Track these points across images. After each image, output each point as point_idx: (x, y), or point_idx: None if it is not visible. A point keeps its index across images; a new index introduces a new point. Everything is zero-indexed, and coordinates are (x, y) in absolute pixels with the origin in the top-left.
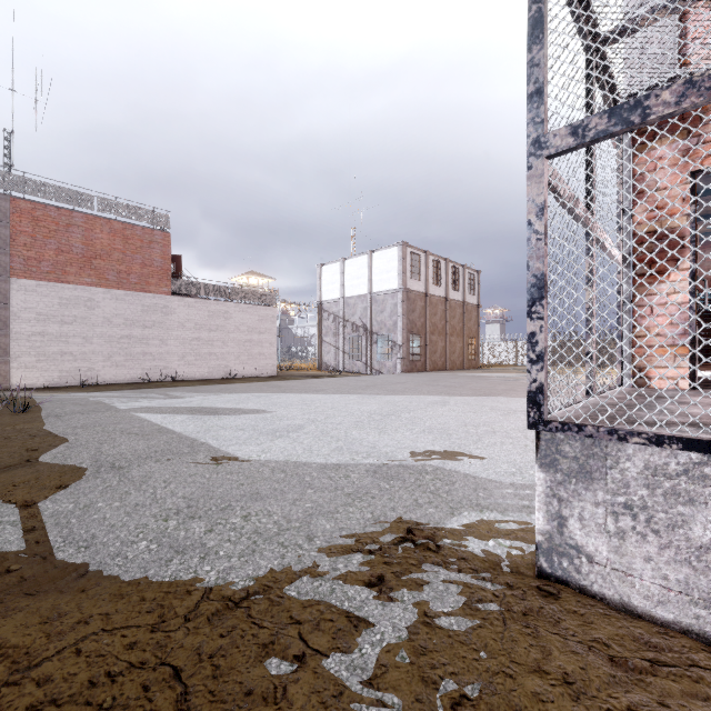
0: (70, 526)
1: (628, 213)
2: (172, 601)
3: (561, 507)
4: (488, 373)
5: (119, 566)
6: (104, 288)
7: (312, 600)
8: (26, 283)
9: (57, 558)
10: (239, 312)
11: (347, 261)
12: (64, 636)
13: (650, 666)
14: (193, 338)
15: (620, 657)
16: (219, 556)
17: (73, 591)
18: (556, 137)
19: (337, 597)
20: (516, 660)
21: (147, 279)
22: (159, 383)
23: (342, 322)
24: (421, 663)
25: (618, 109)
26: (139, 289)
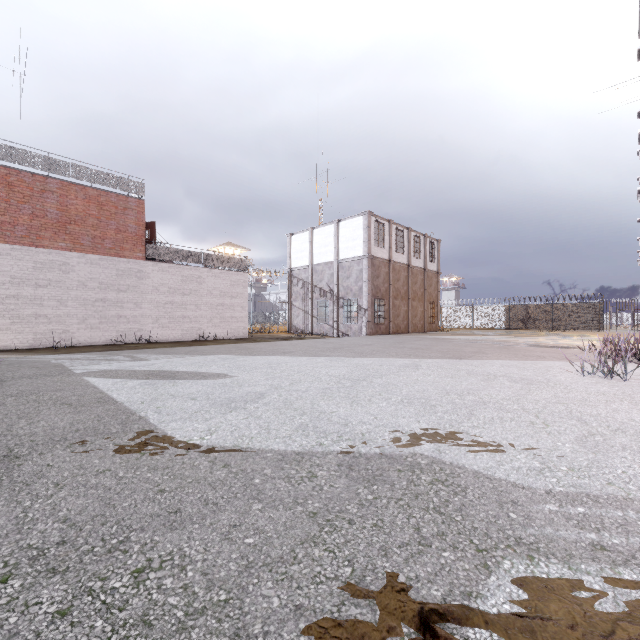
0: None
1: None
2: None
3: None
4: (449, 336)
5: None
6: (79, 252)
7: None
8: None
9: None
10: (211, 277)
11: (315, 230)
12: None
13: None
14: (167, 301)
15: None
16: None
17: None
18: None
19: None
20: None
21: (121, 244)
22: (132, 345)
23: (311, 288)
24: None
25: None
26: (113, 254)
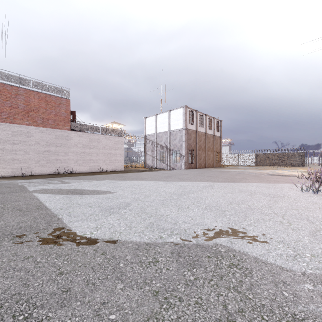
0: None
1: None
2: None
3: None
4: (227, 169)
5: None
6: (35, 126)
7: None
8: None
9: None
10: (105, 139)
11: (158, 115)
12: None
13: None
14: (82, 152)
15: None
16: None
17: None
18: None
19: None
20: None
21: (58, 122)
22: (63, 174)
23: (156, 145)
24: None
25: None
26: (54, 127)
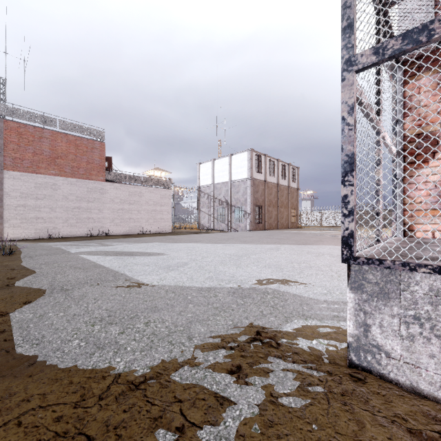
0: (28, 329)
1: (400, 123)
2: (91, 384)
3: (366, 317)
4: (304, 231)
5: (58, 357)
6: (63, 177)
7: (190, 384)
8: (13, 174)
9: (16, 351)
10: (148, 192)
11: (215, 161)
12: (11, 411)
13: (439, 437)
14: (119, 208)
15: (416, 429)
16: (127, 350)
17: (23, 376)
18: (362, 56)
19: (208, 381)
20: (339, 431)
21: (90, 171)
22: (97, 237)
23: (213, 199)
24: (269, 434)
25: (409, 32)
26: (85, 178)
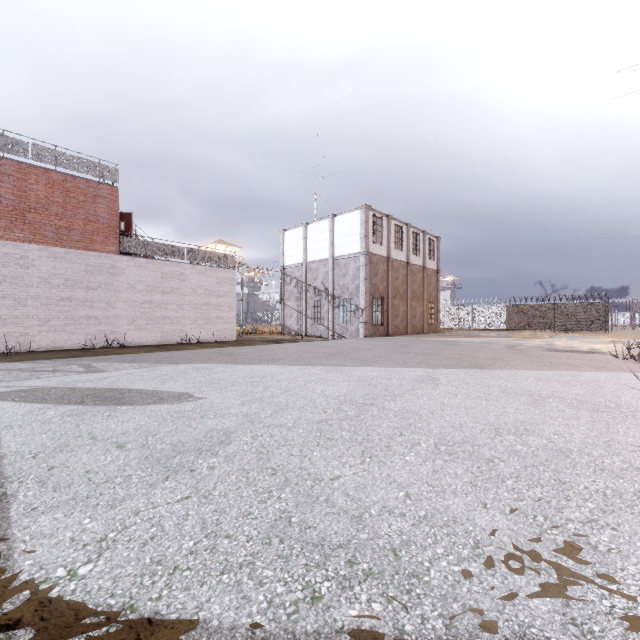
0: None
1: None
2: None
3: None
4: (452, 338)
5: None
6: (41, 245)
7: None
8: None
9: None
10: (195, 274)
11: (309, 226)
12: None
13: None
14: (145, 301)
15: None
16: None
17: None
18: None
19: None
20: None
21: (91, 236)
22: (101, 350)
23: (304, 287)
24: None
25: None
26: (82, 247)
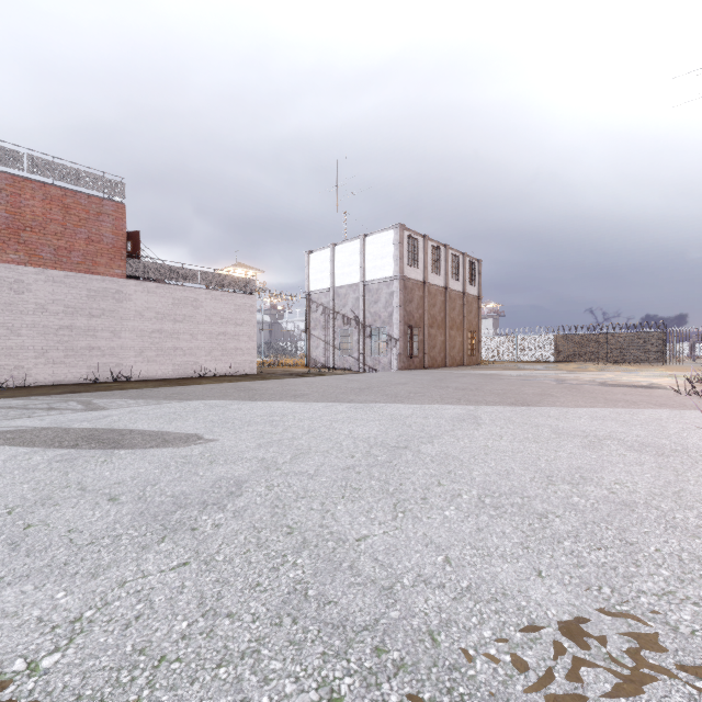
0: None
1: None
2: None
3: None
4: (495, 371)
5: None
6: (37, 267)
7: None
8: None
9: None
10: (211, 300)
11: (337, 247)
12: None
13: None
14: (154, 330)
15: None
16: None
17: None
18: None
19: None
20: None
21: (94, 258)
22: (105, 385)
23: (332, 314)
24: None
25: None
26: (84, 270)
